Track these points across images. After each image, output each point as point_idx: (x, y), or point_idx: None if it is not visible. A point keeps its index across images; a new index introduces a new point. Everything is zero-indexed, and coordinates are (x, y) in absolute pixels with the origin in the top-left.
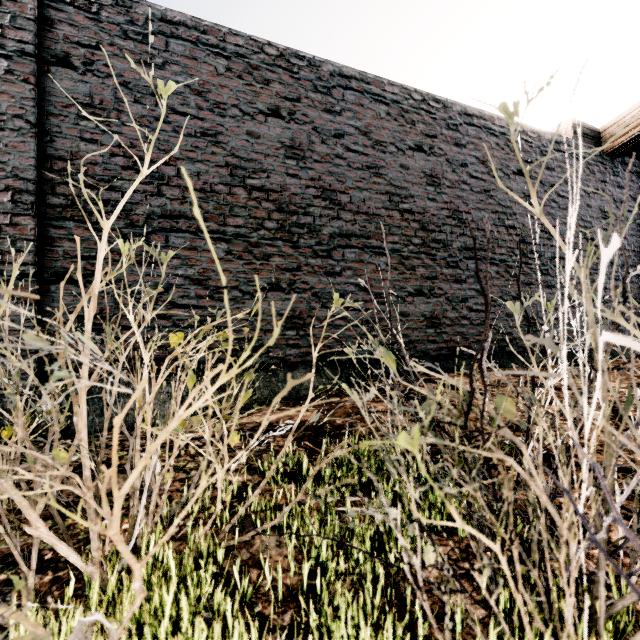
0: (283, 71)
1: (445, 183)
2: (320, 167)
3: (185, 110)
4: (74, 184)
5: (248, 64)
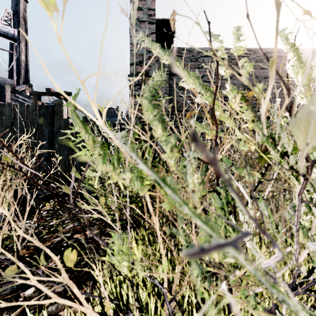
0: (243, 57)
1: None
2: None
3: (209, 80)
4: (177, 110)
5: (230, 59)
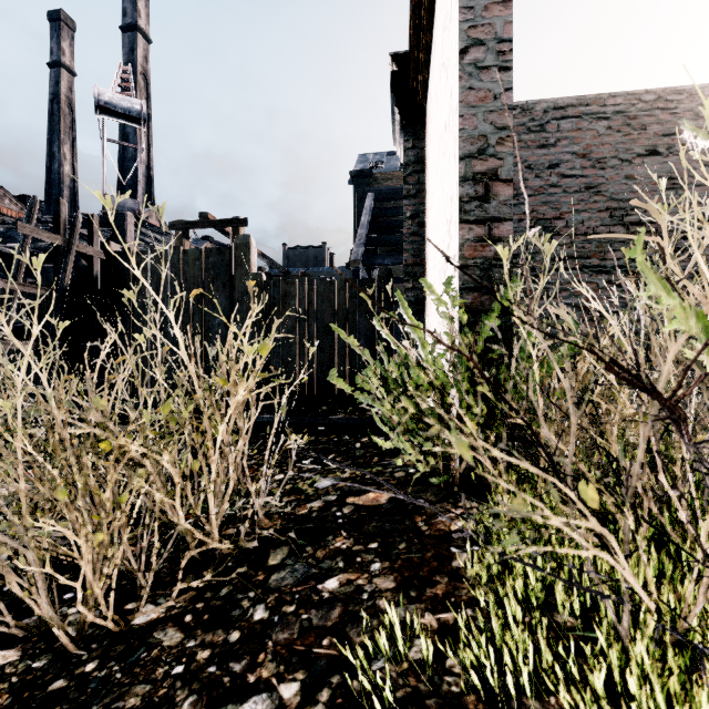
0: (660, 111)
1: None
2: (701, 190)
3: (572, 173)
4: None
5: (626, 117)
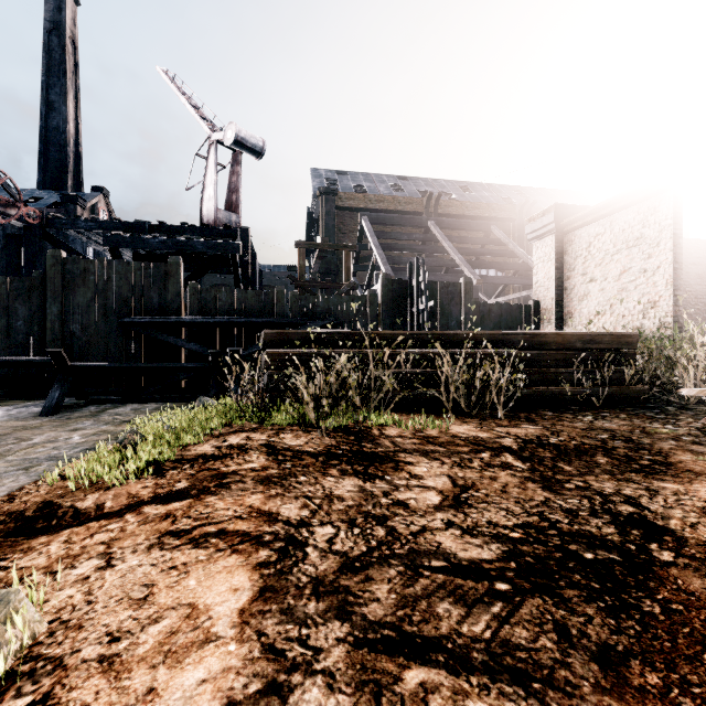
0: None
1: (705, 277)
2: None
3: None
4: None
5: None
